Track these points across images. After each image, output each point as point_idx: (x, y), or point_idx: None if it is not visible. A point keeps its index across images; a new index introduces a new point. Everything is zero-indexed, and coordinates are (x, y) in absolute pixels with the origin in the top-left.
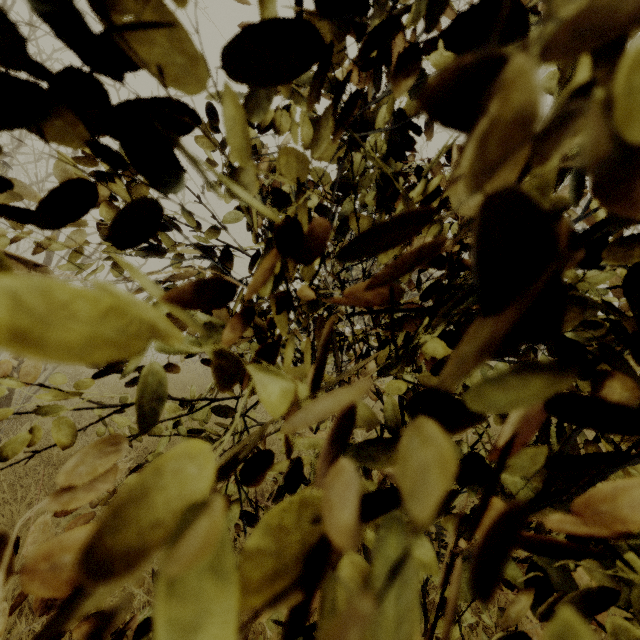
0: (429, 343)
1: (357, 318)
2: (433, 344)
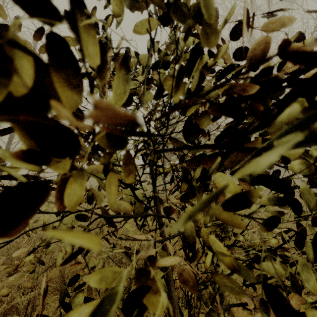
0: (221, 176)
1: (176, 157)
2: (225, 177)
